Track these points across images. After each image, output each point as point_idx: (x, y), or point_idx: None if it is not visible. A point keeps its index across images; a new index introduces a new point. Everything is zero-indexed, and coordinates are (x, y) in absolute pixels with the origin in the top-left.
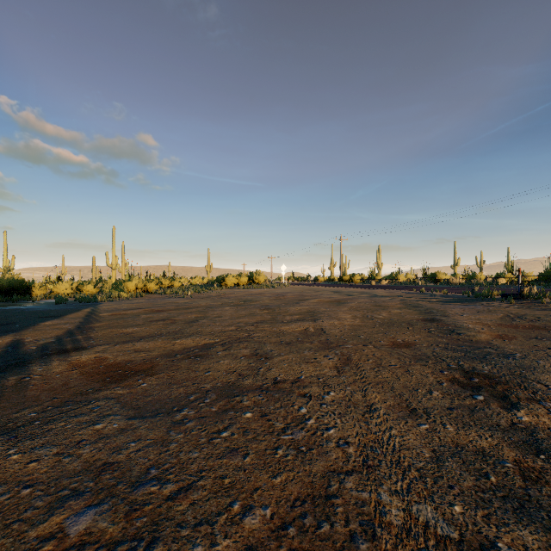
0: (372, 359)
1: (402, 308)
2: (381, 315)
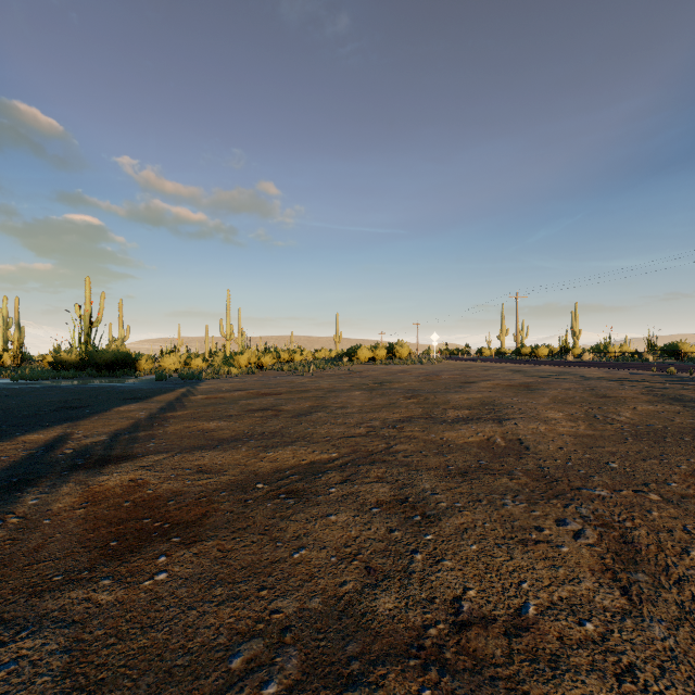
0: (694, 548)
1: (654, 402)
2: (622, 415)
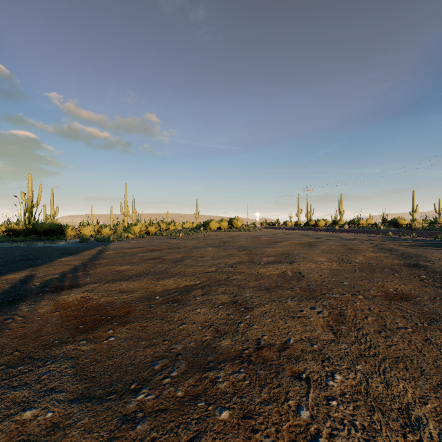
0: (370, 316)
1: (376, 252)
2: (357, 259)
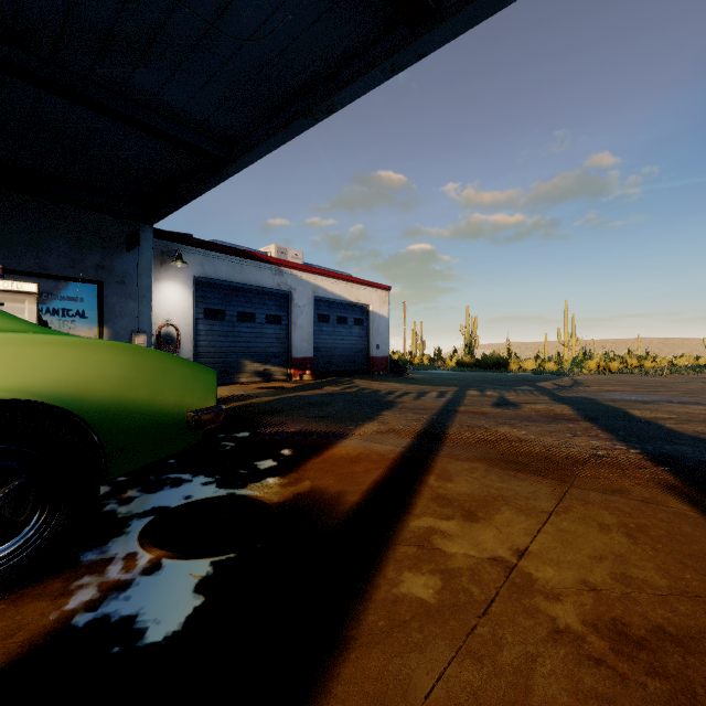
0: None
1: None
2: None
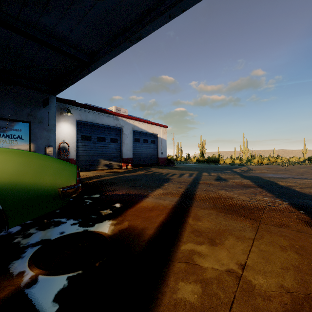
0: None
1: None
2: None
